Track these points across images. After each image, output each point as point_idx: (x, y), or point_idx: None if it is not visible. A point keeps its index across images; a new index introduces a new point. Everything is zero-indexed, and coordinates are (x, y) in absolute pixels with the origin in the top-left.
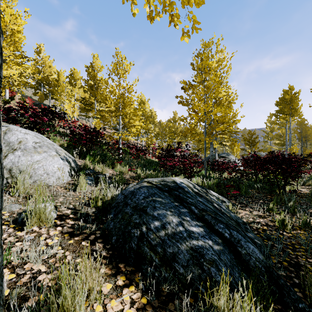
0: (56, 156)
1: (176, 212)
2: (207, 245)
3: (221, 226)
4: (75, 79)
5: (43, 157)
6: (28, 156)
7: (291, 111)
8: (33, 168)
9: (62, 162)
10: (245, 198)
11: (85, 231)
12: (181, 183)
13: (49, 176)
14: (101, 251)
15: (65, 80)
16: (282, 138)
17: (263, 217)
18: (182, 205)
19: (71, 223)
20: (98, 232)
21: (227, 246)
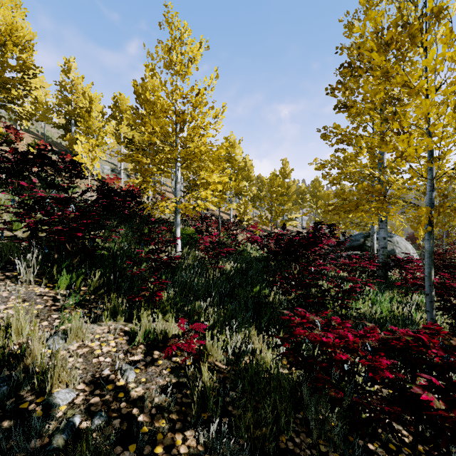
0: None
1: None
2: None
3: None
4: (121, 109)
5: None
6: None
7: None
8: None
9: None
10: None
11: None
12: None
13: None
14: None
15: (101, 110)
16: None
17: None
18: None
19: None
20: None
21: None
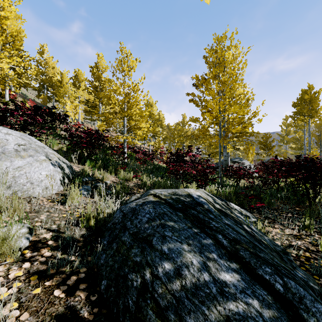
0: (45, 161)
1: (197, 246)
2: (252, 310)
3: (267, 270)
4: (79, 80)
5: (26, 163)
6: (7, 161)
7: (311, 112)
8: (13, 176)
9: (53, 168)
10: (270, 210)
11: (63, 269)
12: (199, 197)
13: (34, 186)
14: (81, 309)
15: (68, 81)
16: (300, 141)
17: (299, 237)
18: (204, 233)
19: (48, 254)
20: (83, 269)
21: (283, 309)
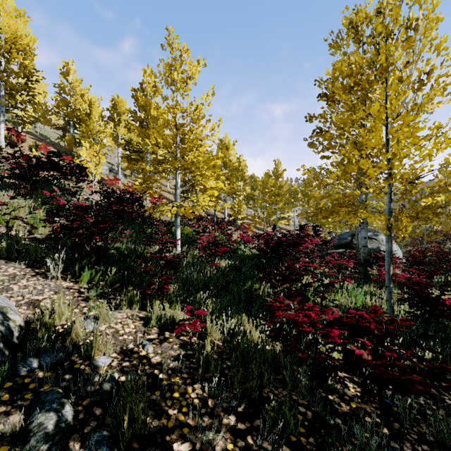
0: None
1: None
2: None
3: None
4: (119, 112)
5: None
6: None
7: None
8: None
9: None
10: None
11: None
12: None
13: None
14: None
15: (100, 113)
16: None
17: None
18: None
19: None
20: None
21: None
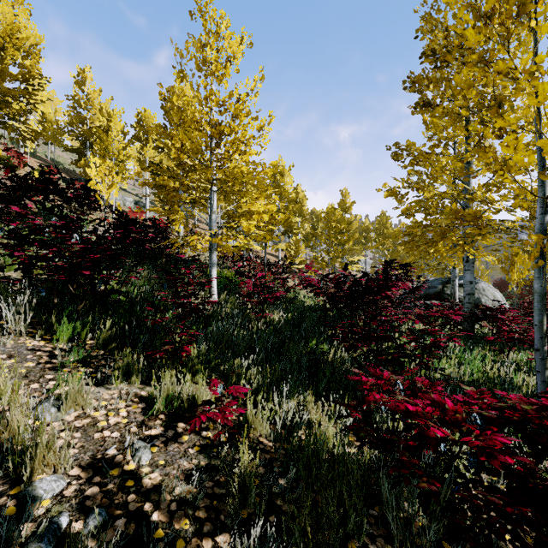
0: None
1: None
2: None
3: None
4: (146, 129)
5: None
6: None
7: None
8: None
9: None
10: None
11: None
12: None
13: None
14: None
15: (122, 129)
16: None
17: None
18: None
19: None
20: None
21: None
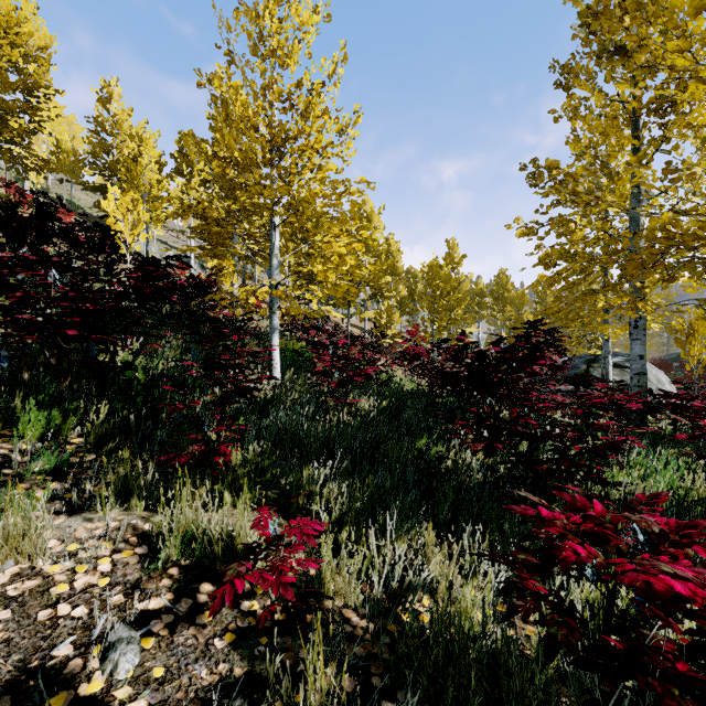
0: None
1: None
2: None
3: None
4: (191, 159)
5: None
6: None
7: None
8: None
9: None
10: None
11: None
12: None
13: None
14: None
15: (158, 159)
16: None
17: None
18: None
19: None
20: None
21: None
